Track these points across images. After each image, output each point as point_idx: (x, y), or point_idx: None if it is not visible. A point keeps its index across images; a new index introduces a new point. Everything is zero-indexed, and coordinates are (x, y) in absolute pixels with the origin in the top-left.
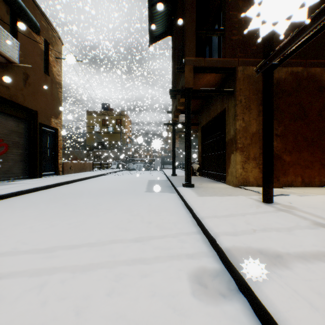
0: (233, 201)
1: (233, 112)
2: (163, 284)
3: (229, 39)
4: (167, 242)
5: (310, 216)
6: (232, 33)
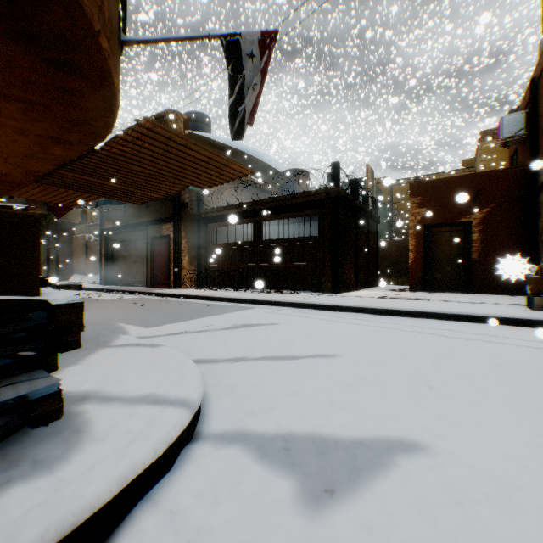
0: None
1: (45, 252)
2: None
3: (42, 224)
4: None
5: None
6: (44, 222)
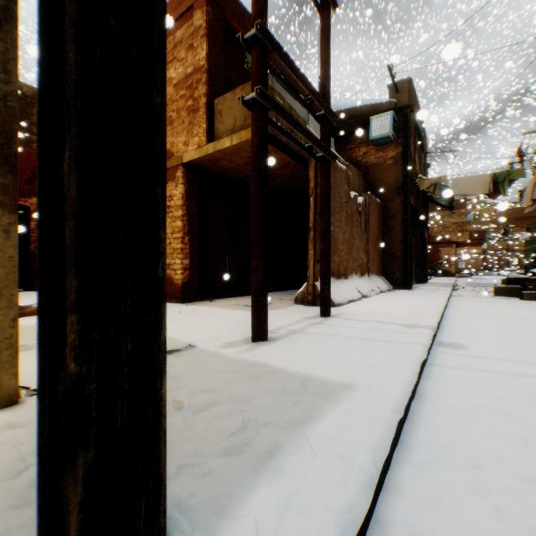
0: (307, 351)
1: None
2: (489, 350)
3: None
4: (487, 364)
5: (294, 326)
6: None
